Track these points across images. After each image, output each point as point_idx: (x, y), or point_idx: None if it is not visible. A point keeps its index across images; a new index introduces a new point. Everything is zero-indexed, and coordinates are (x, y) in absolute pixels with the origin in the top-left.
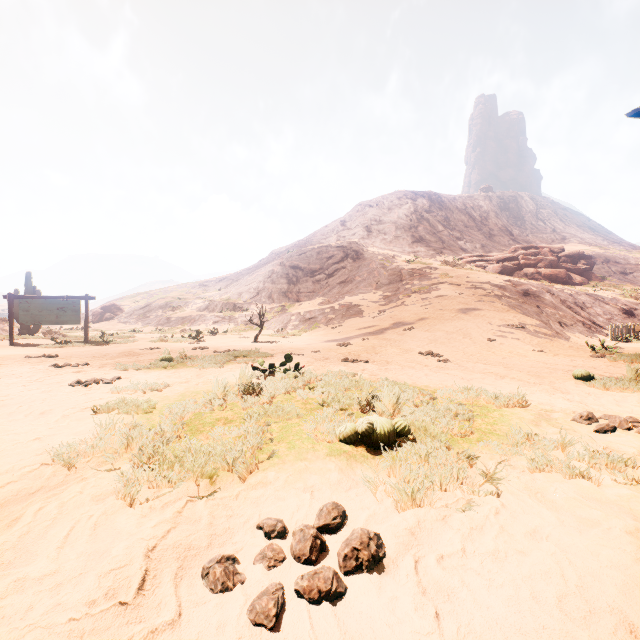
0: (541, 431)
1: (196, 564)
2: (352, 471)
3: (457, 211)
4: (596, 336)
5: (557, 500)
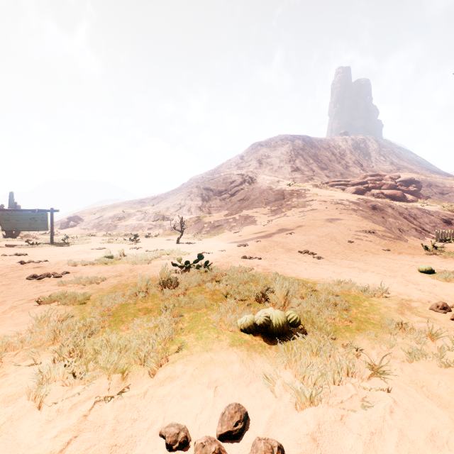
0: (407, 319)
1: None
2: (252, 362)
3: (323, 149)
4: (425, 239)
5: (443, 395)
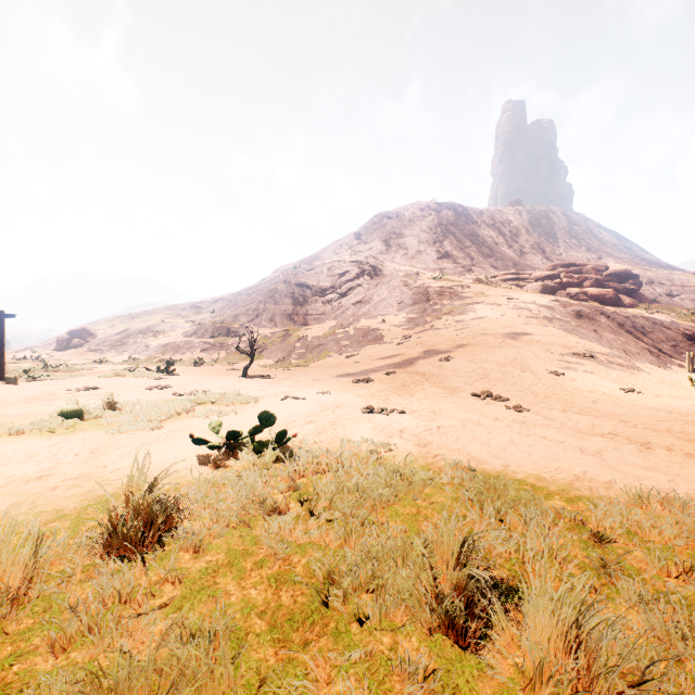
0: None
1: None
2: None
3: (485, 226)
4: (669, 367)
5: None
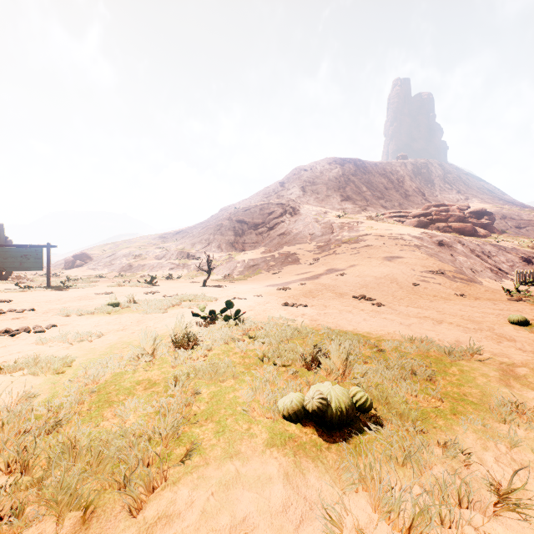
0: (520, 396)
1: None
2: (302, 478)
3: (378, 175)
4: (503, 281)
5: None
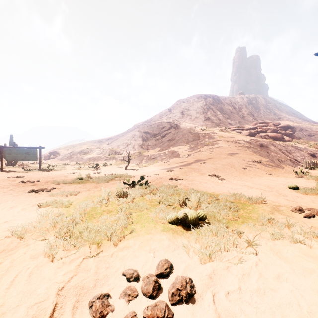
0: (275, 217)
1: (86, 298)
2: (175, 240)
3: (226, 104)
4: (297, 167)
5: (289, 257)
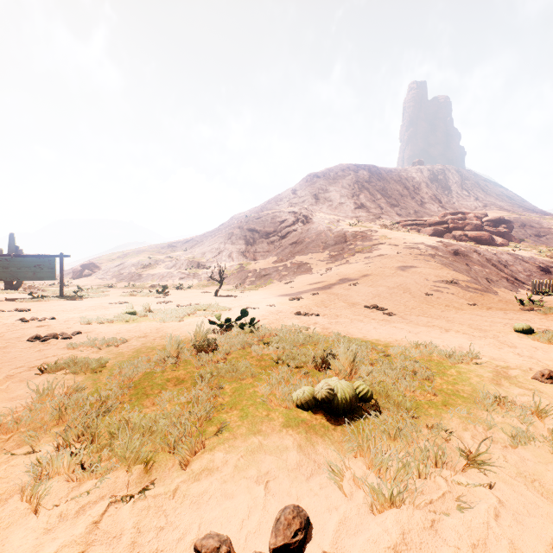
0: (506, 392)
1: None
2: (312, 448)
3: (393, 182)
4: (519, 291)
5: None
